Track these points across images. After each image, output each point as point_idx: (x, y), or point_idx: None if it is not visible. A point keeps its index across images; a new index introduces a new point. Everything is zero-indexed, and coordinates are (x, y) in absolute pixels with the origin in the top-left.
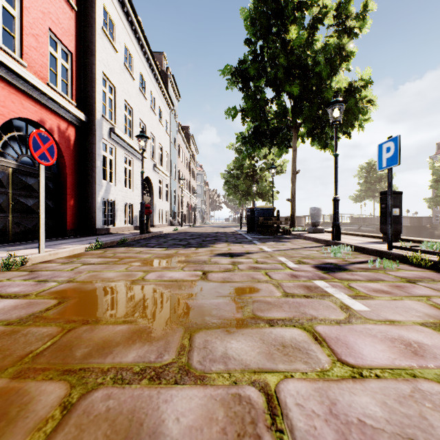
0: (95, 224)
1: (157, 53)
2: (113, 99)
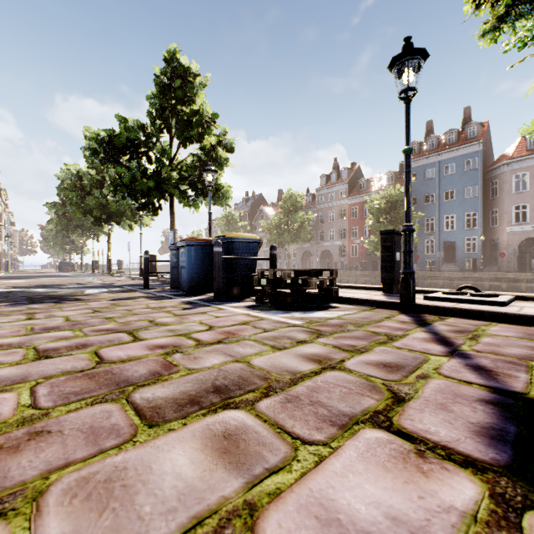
0: None
1: None
2: None
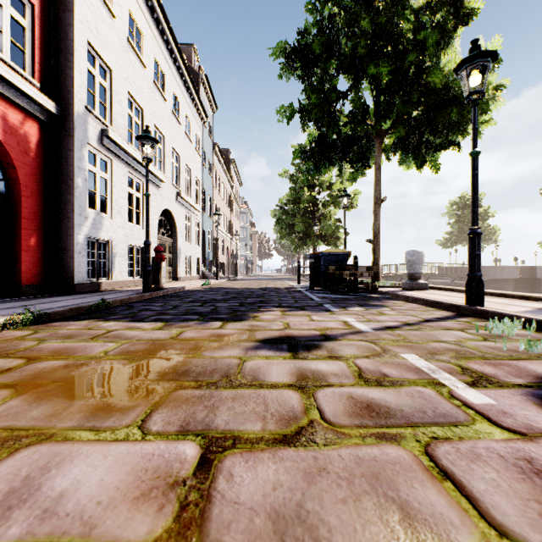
0: (72, 276)
1: (184, 45)
2: (109, 88)
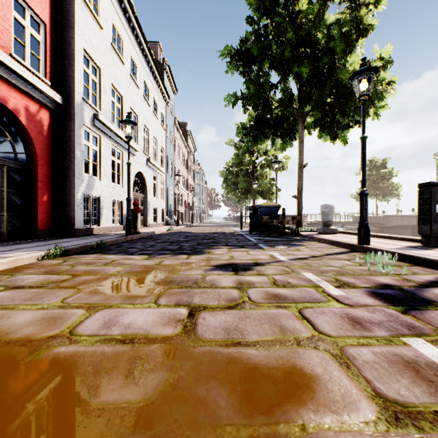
0: (73, 224)
1: (152, 42)
2: (98, 82)
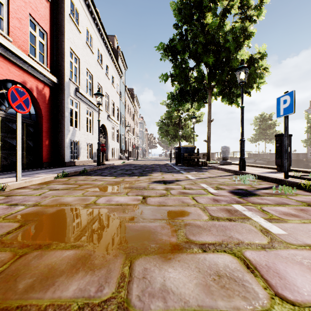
0: (64, 158)
1: (110, 35)
2: (78, 67)
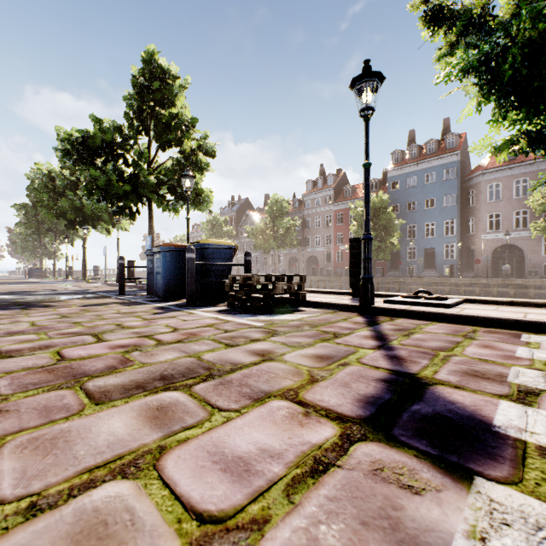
0: None
1: None
2: None
